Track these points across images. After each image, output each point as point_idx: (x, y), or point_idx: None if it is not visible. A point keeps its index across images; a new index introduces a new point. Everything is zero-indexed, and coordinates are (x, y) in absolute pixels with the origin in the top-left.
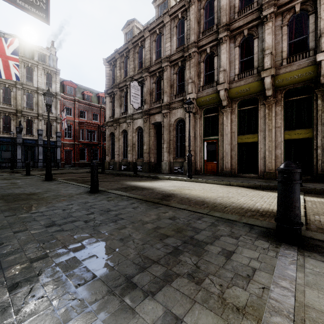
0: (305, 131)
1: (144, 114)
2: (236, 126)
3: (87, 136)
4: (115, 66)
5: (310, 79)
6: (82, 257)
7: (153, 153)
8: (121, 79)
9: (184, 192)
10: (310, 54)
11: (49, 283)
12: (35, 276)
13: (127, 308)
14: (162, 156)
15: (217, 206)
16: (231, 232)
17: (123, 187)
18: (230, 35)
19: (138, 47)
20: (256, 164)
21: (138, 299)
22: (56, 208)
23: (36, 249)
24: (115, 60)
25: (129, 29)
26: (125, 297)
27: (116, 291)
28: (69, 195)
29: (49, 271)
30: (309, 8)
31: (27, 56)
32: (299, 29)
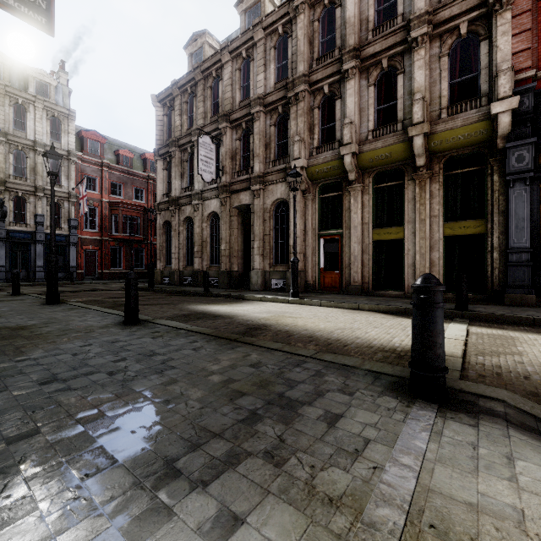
0: (474, 223)
1: (221, 191)
2: (371, 213)
3: (124, 226)
4: (172, 108)
5: (482, 142)
6: (98, 432)
7: (237, 256)
8: (182, 131)
9: (282, 322)
10: (481, 103)
11: (37, 476)
12: (14, 465)
13: (162, 507)
14: (251, 262)
15: (332, 344)
16: (344, 384)
17: (182, 313)
18: (360, 66)
19: (212, 79)
20: (402, 275)
21: (180, 494)
22: (62, 351)
23: (20, 422)
24: (173, 99)
25: (197, 48)
26: (160, 491)
27: (146, 483)
28: (86, 329)
29: (39, 456)
30: (480, 31)
31: (16, 85)
32: (468, 62)
